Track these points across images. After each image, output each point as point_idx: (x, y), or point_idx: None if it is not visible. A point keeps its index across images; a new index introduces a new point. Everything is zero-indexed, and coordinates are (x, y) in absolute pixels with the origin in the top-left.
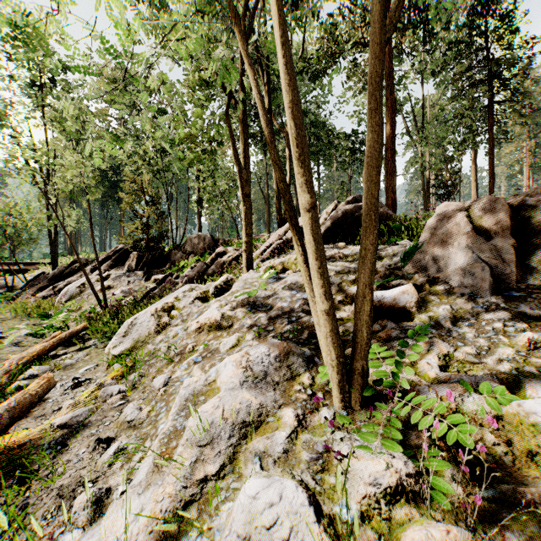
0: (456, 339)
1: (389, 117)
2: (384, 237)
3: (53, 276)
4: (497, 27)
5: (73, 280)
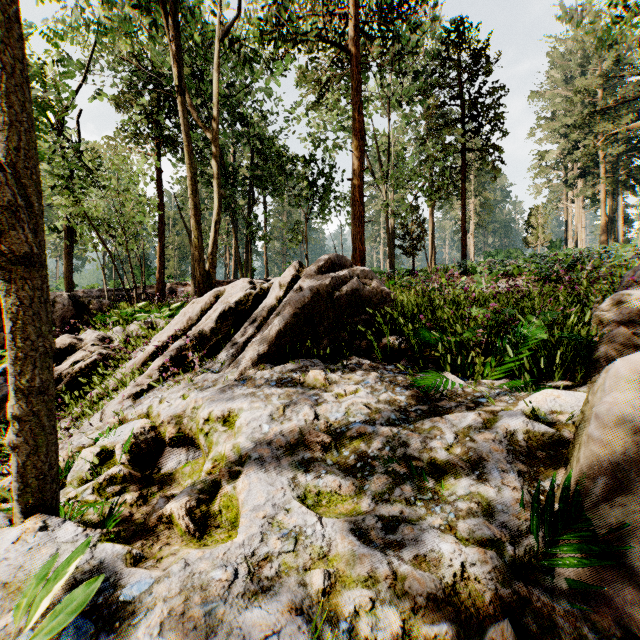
0: None
1: (357, 144)
2: (383, 340)
3: None
4: (474, 61)
5: None
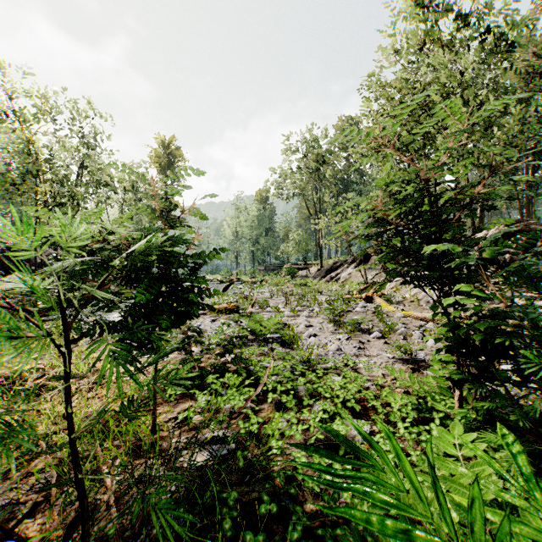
0: None
1: None
2: None
3: (327, 270)
4: None
5: (339, 272)
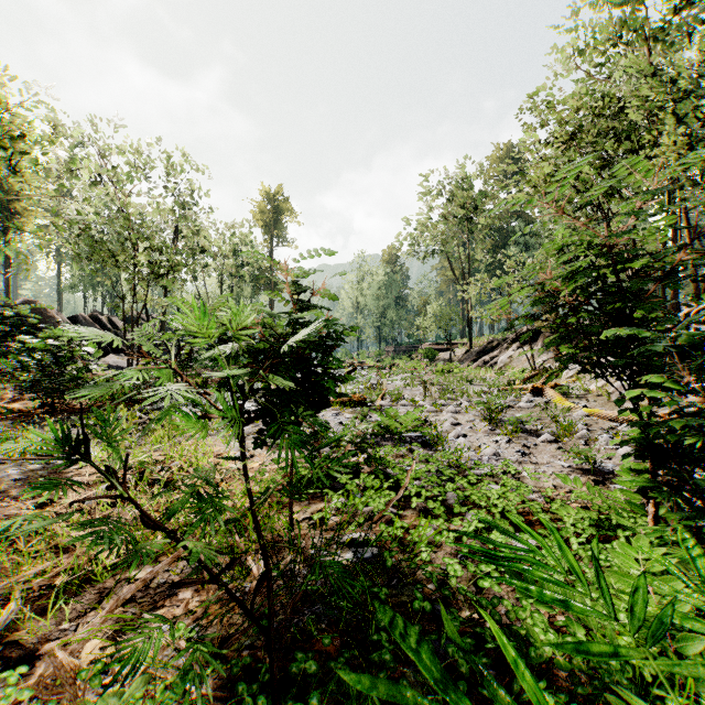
0: None
1: None
2: None
3: (478, 352)
4: None
5: (495, 354)
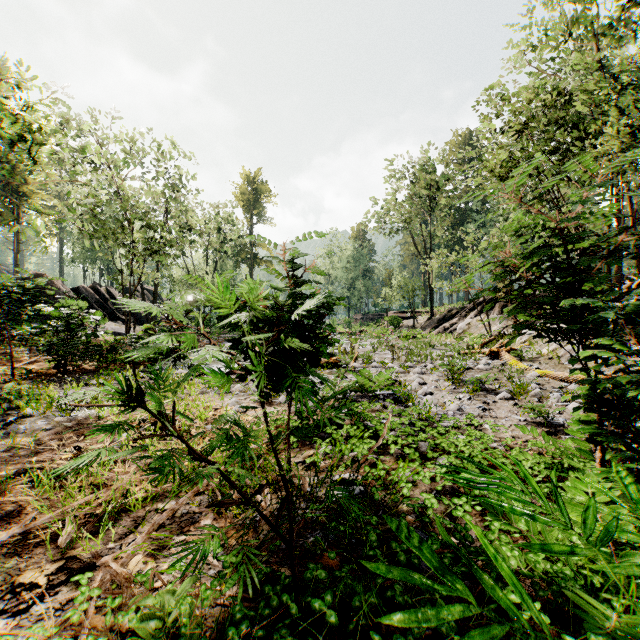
0: None
1: None
2: None
3: (439, 320)
4: None
5: (454, 322)
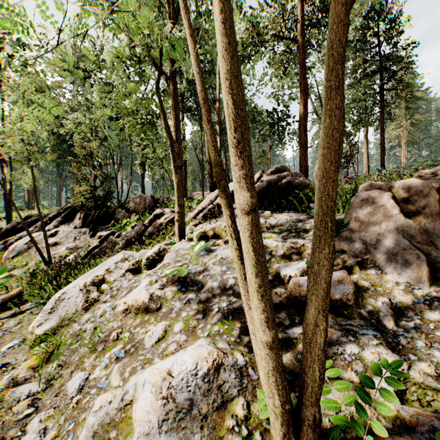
0: (406, 349)
1: (302, 98)
2: (303, 205)
3: (6, 231)
4: (388, 29)
5: (25, 235)
